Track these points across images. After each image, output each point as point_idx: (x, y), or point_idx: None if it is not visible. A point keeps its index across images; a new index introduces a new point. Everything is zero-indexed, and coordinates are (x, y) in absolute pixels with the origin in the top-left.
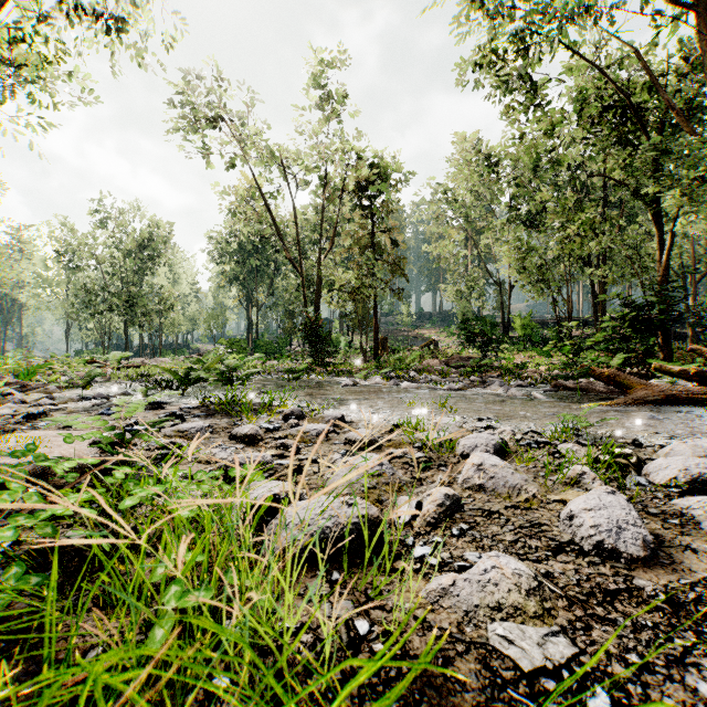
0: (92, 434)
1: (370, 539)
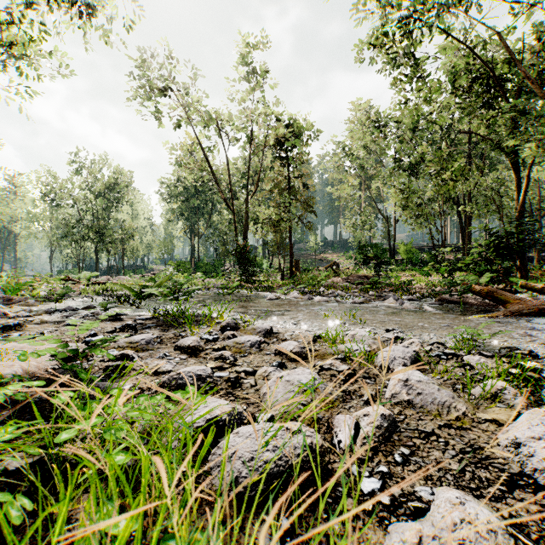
0: (46, 351)
1: (316, 471)
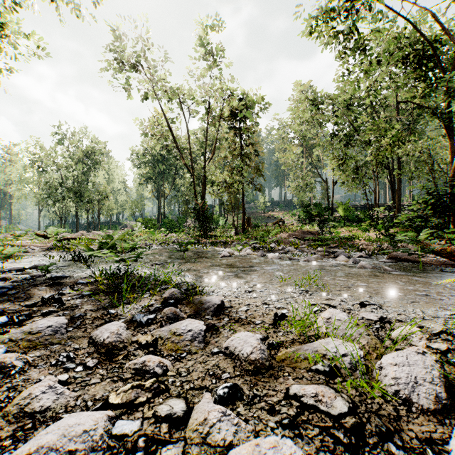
0: None
1: None
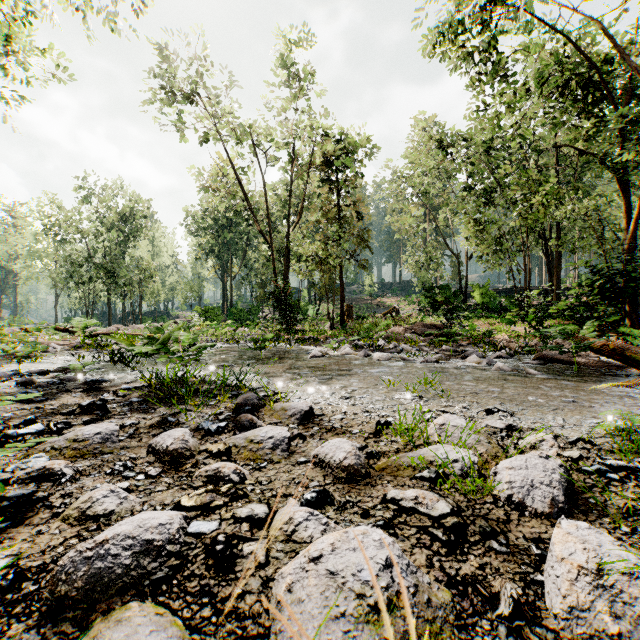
0: None
1: None
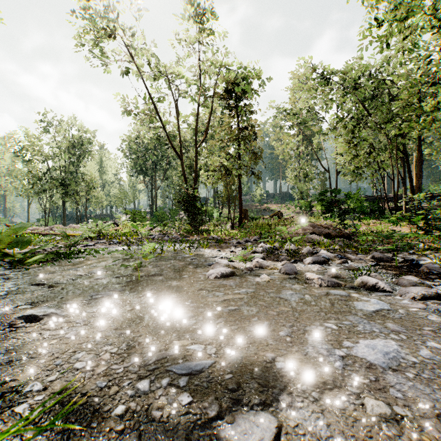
0: None
1: None
